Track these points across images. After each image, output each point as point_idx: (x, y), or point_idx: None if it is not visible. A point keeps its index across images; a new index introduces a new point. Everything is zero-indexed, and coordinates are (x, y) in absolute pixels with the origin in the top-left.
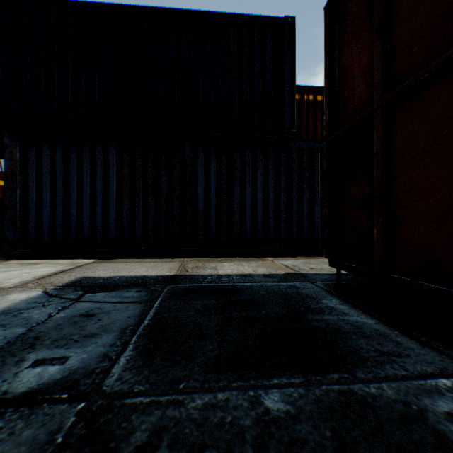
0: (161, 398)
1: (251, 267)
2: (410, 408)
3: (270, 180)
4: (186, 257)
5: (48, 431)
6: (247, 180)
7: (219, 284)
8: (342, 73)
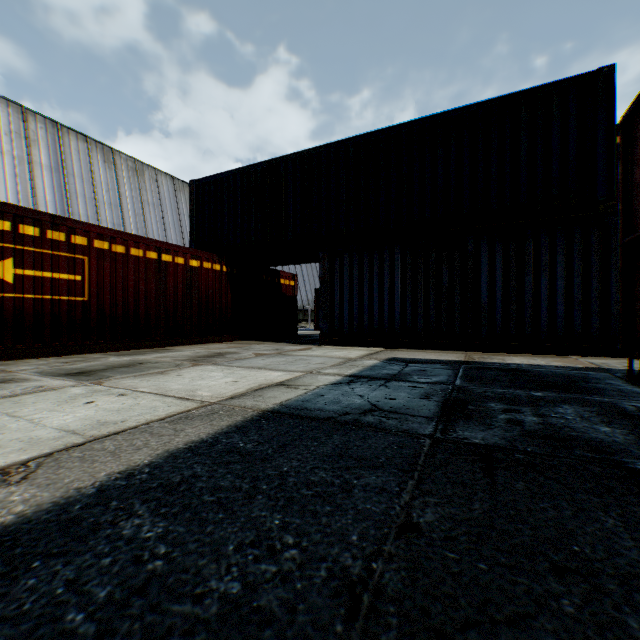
0: (483, 388)
1: (544, 361)
2: (610, 402)
3: (575, 266)
4: (468, 350)
5: (445, 387)
6: (542, 268)
7: (507, 367)
8: (633, 186)
